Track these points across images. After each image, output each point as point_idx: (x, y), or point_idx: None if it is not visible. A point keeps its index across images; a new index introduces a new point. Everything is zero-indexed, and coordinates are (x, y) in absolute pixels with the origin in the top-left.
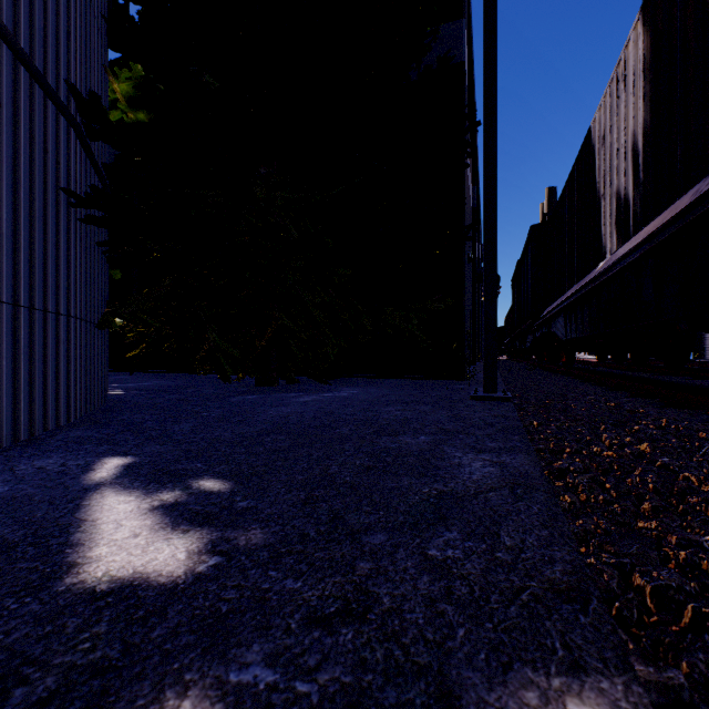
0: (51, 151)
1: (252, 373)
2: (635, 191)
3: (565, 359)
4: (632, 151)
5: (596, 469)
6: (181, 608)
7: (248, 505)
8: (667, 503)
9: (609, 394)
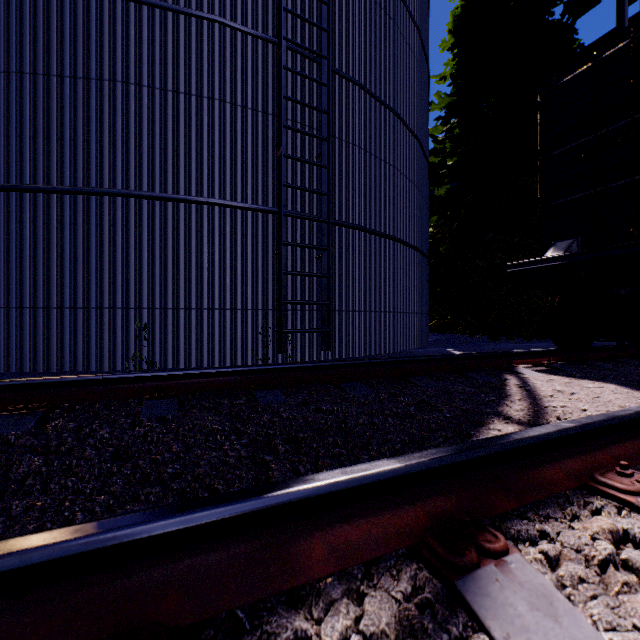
0: (425, 271)
1: (485, 334)
2: None
3: None
4: None
5: None
6: None
7: None
8: None
9: None
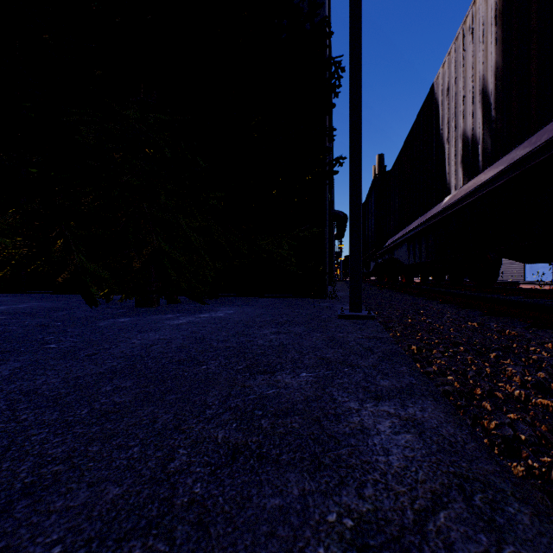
0: None
1: (131, 295)
2: (485, 129)
3: (405, 280)
4: (481, 93)
5: None
6: None
7: None
8: None
9: (463, 313)
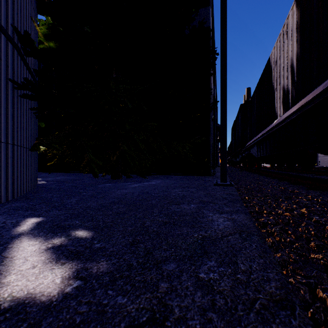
0: (3, 60)
1: (109, 173)
2: (292, 86)
3: (257, 166)
4: (290, 67)
5: (282, 223)
6: (51, 320)
7: (100, 246)
8: (325, 243)
9: (280, 183)
